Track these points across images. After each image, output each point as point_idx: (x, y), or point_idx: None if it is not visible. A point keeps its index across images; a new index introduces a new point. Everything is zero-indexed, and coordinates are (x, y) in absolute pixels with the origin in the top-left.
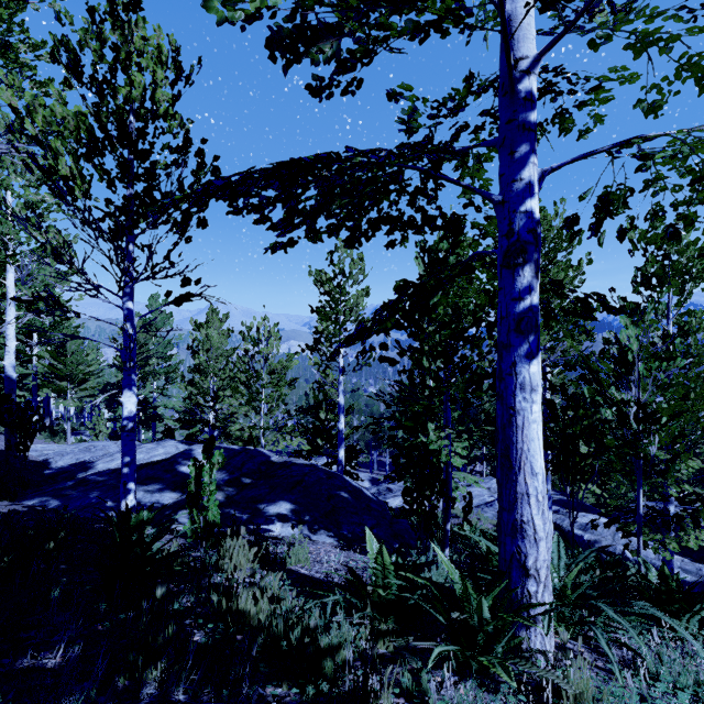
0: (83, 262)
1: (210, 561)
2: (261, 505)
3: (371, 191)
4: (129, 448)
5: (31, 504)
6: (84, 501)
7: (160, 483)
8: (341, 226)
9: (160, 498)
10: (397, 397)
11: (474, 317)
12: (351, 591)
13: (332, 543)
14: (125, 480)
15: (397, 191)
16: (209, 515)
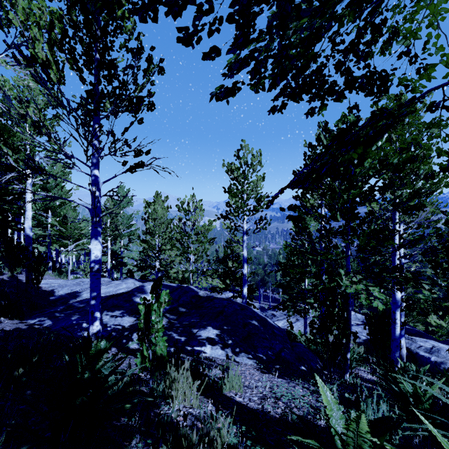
0: (63, 142)
1: (158, 390)
2: (194, 330)
3: (335, 4)
4: (95, 285)
5: (33, 322)
6: (67, 322)
7: (121, 310)
8: (286, 68)
9: (121, 322)
10: (310, 247)
11: (395, 171)
12: (306, 447)
13: (252, 365)
14: (93, 310)
15: (368, 0)
16: (157, 349)
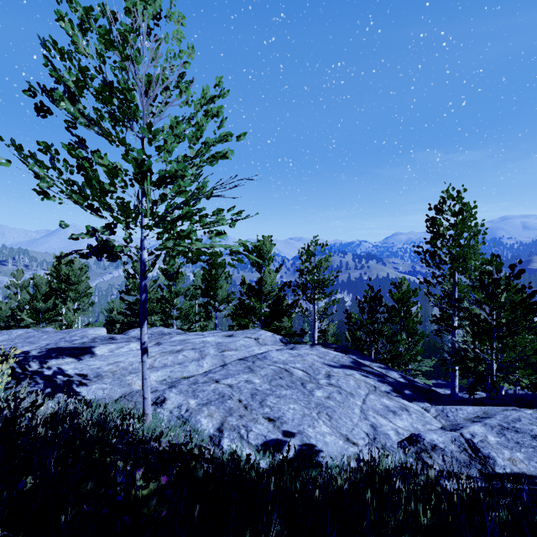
0: None
1: None
2: None
3: None
4: None
5: None
6: None
7: None
8: None
9: None
10: None
11: None
12: None
13: None
14: None
15: None
16: None
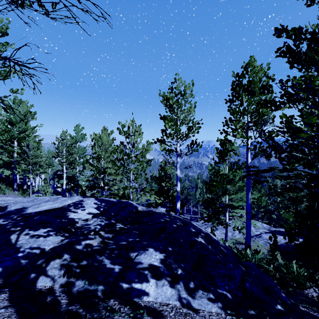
0: None
1: None
2: (132, 253)
3: None
4: None
5: None
6: None
7: (48, 227)
8: None
9: (41, 243)
10: None
11: None
12: None
13: (220, 316)
14: None
15: None
16: None
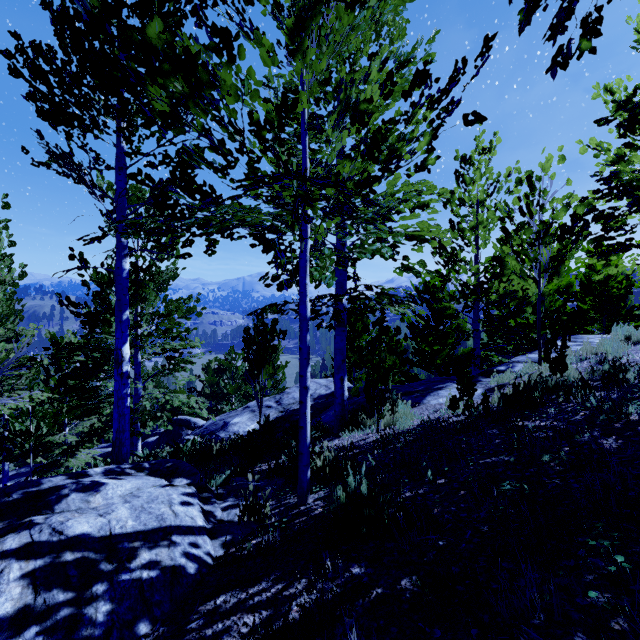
0: None
1: None
2: None
3: None
4: None
5: None
6: None
7: None
8: None
9: None
10: None
11: None
12: None
13: None
14: None
15: None
16: None
